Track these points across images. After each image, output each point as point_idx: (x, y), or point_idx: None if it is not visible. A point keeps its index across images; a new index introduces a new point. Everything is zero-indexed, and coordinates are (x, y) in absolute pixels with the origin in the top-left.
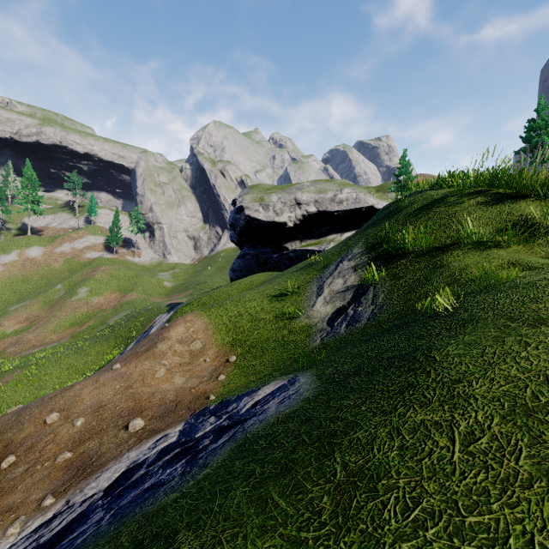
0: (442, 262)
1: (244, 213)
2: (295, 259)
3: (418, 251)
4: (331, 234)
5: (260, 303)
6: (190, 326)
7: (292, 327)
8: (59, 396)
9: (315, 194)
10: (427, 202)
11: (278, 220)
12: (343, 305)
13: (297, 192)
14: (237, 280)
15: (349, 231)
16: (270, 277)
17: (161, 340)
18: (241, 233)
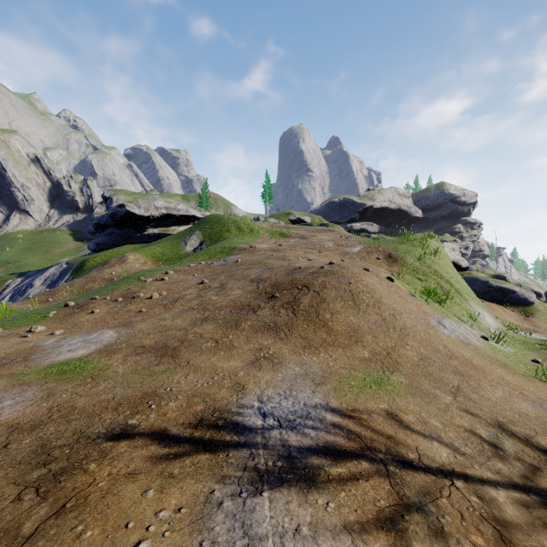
0: (222, 235)
1: (126, 208)
2: (154, 237)
3: (217, 233)
4: (173, 226)
5: (161, 249)
6: (135, 256)
7: (180, 254)
8: (103, 272)
9: (165, 204)
10: (219, 219)
11: (146, 215)
12: (197, 247)
13: (154, 201)
14: (100, 250)
15: (182, 225)
16: (145, 245)
17: (127, 259)
18: (120, 220)
